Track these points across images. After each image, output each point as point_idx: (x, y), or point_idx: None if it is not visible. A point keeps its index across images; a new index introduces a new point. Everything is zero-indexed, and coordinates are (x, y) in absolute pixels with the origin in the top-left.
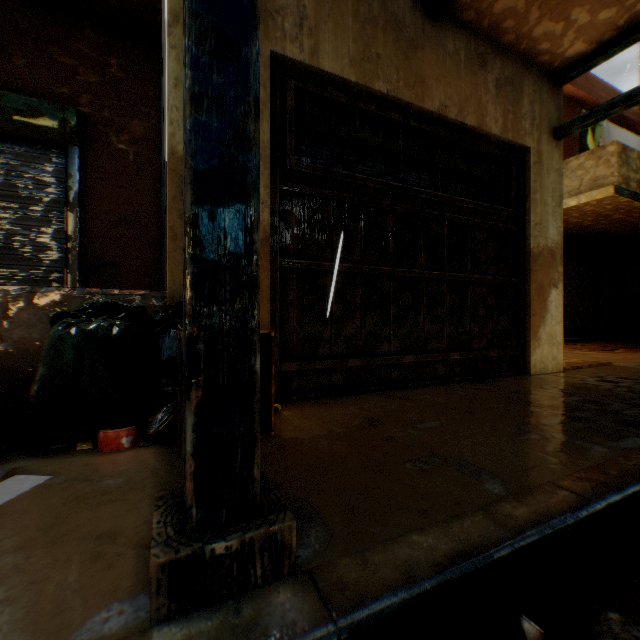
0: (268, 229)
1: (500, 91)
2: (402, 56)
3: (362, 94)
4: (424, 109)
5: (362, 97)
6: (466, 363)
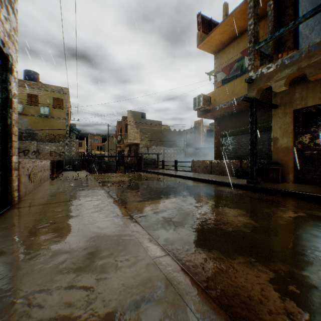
0: (291, 146)
1: None
2: None
3: None
4: None
5: None
6: None
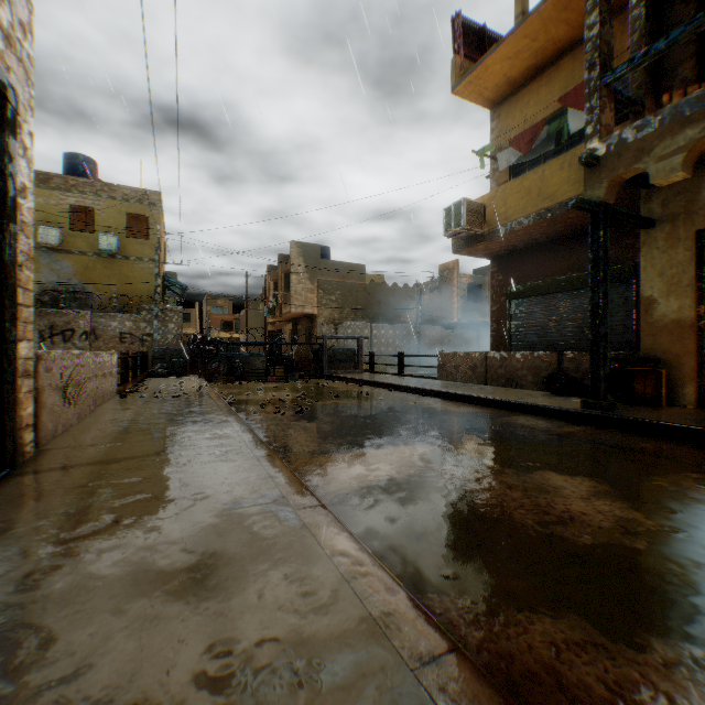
0: (691, 319)
1: None
2: None
3: None
4: None
5: None
6: None
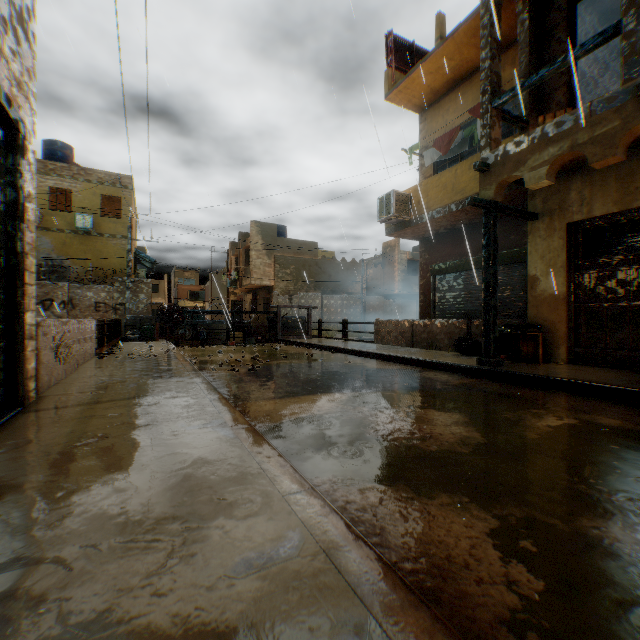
0: (563, 294)
1: None
2: None
3: (625, 212)
4: None
5: (625, 213)
6: None
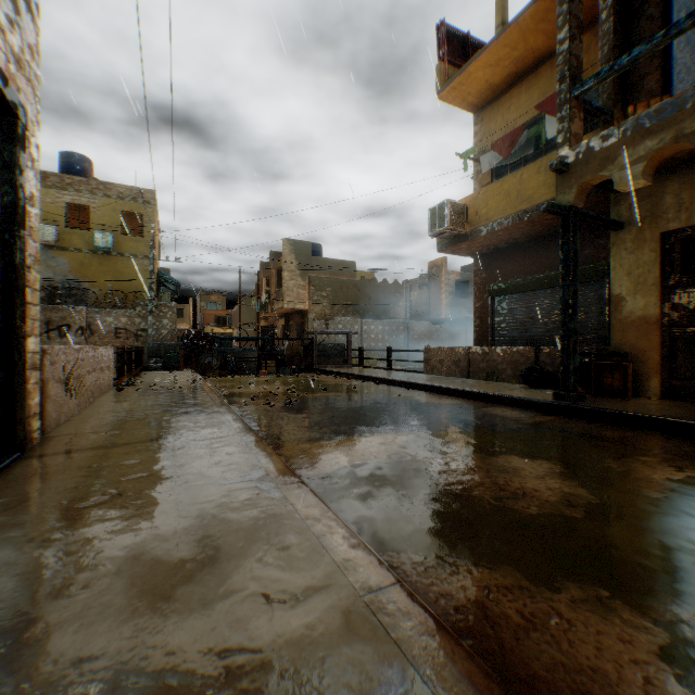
0: (656, 316)
1: None
2: None
3: None
4: None
5: None
6: None
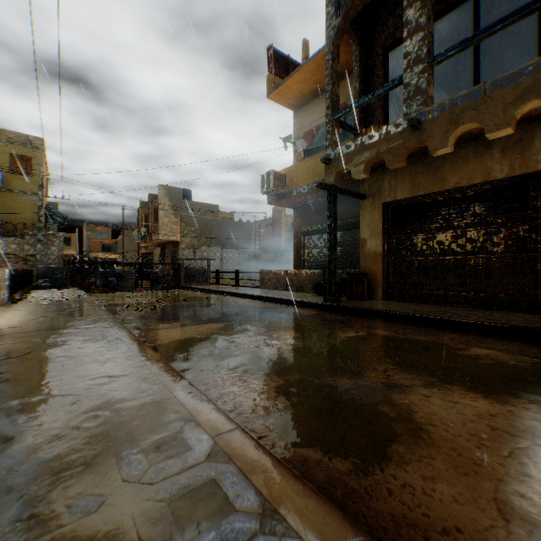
0: (381, 252)
1: (505, 151)
2: (431, 175)
3: (415, 197)
4: (444, 190)
5: (415, 198)
6: (480, 300)
